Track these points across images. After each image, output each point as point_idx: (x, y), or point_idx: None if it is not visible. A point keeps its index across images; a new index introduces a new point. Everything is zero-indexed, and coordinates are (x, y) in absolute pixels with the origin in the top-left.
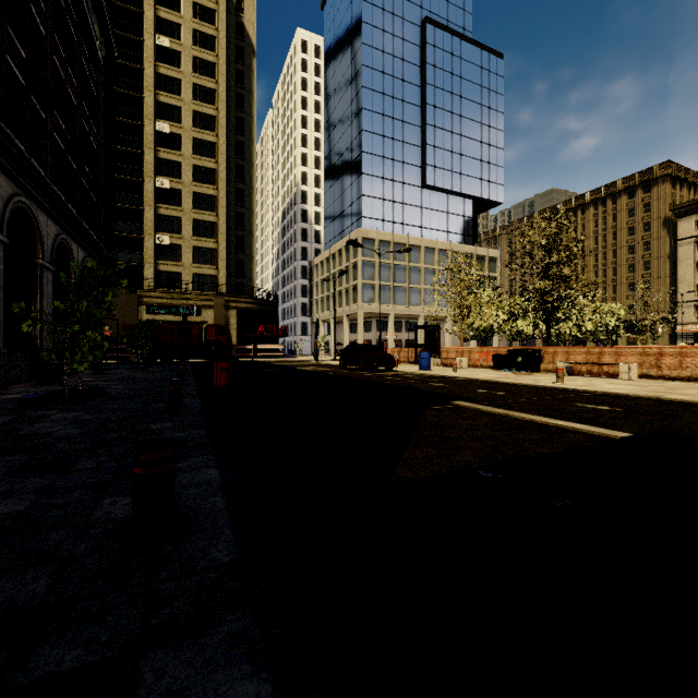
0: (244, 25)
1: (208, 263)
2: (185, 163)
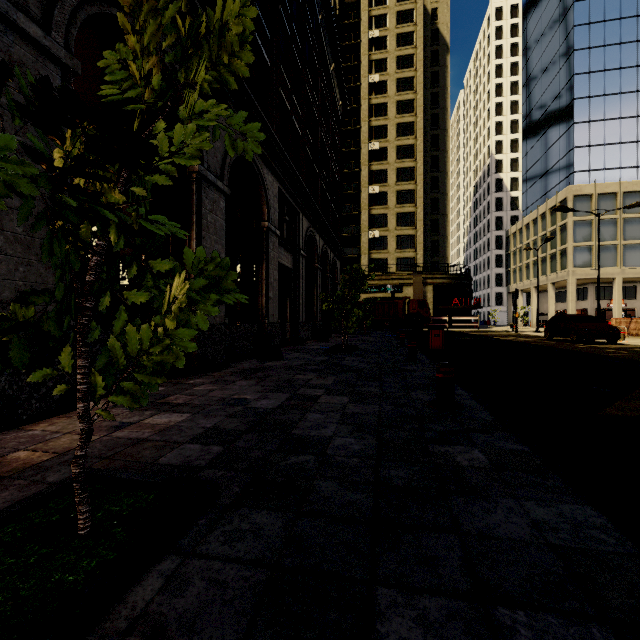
0: (439, 29)
1: (408, 247)
2: (390, 168)
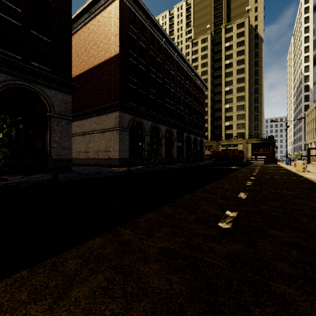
0: (258, 33)
1: (242, 128)
2: (234, 97)
